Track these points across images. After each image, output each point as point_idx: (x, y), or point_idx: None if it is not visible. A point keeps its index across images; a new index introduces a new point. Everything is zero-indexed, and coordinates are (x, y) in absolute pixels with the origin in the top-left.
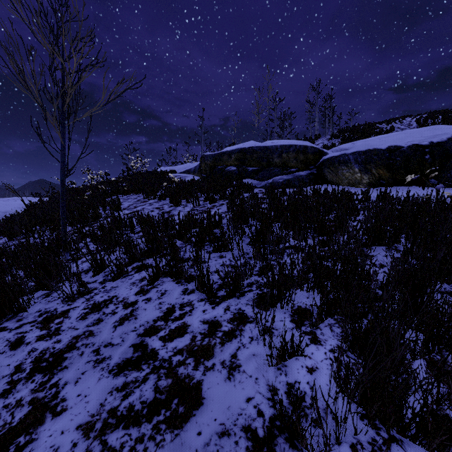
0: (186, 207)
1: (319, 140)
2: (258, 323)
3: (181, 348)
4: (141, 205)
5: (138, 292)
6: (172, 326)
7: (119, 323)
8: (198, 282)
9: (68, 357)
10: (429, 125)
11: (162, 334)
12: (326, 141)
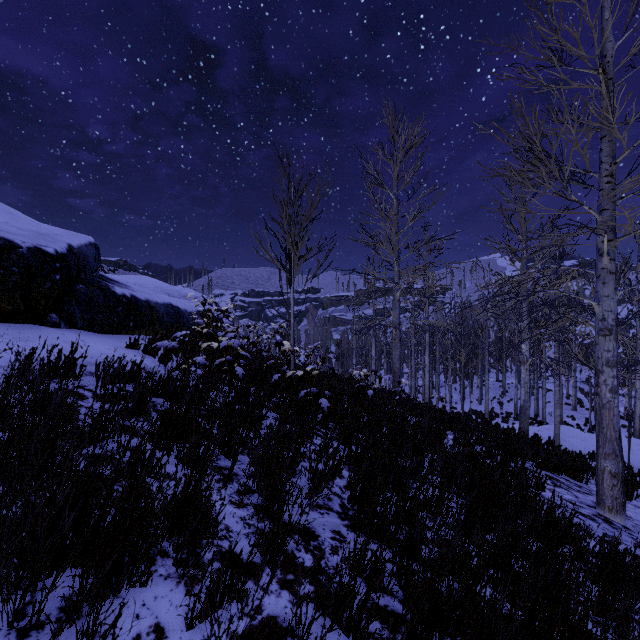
0: None
1: None
2: None
3: None
4: None
5: None
6: None
7: None
8: None
9: None
10: None
11: None
12: None
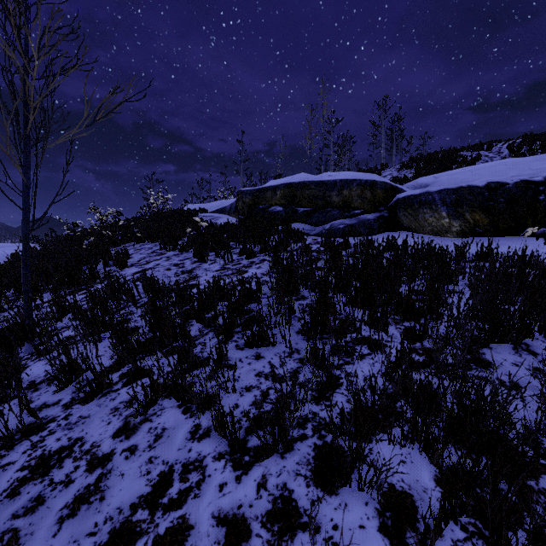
0: (215, 263)
1: (387, 171)
2: (318, 533)
3: None
4: (155, 260)
5: (119, 431)
6: (161, 527)
7: (70, 511)
8: (215, 421)
9: None
10: (524, 152)
11: None
12: (395, 172)
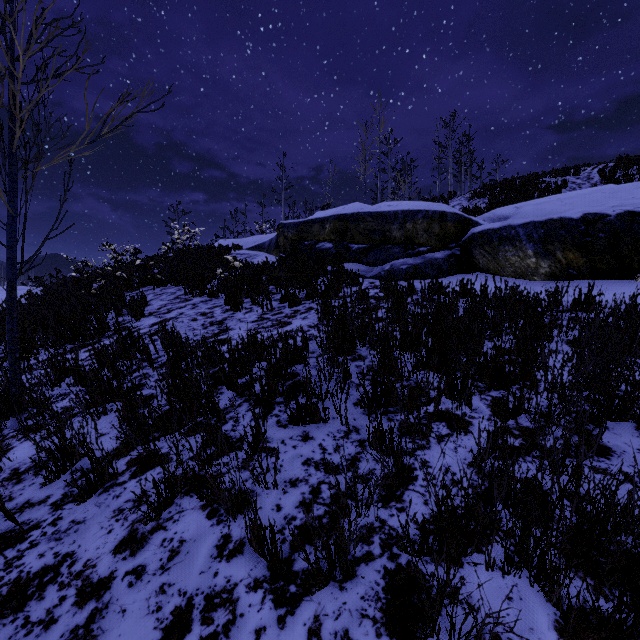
0: (251, 312)
1: (455, 201)
2: None
3: None
4: (179, 308)
5: (122, 544)
6: None
7: None
8: (249, 533)
9: None
10: (619, 178)
11: None
12: (465, 202)
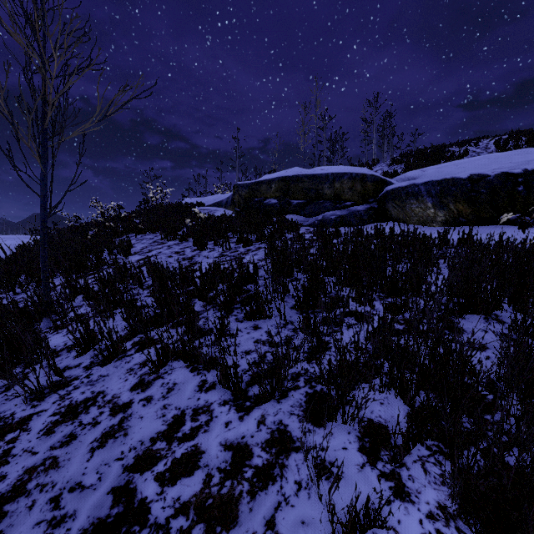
0: (214, 251)
1: (378, 166)
2: (308, 453)
3: (187, 500)
4: (157, 249)
5: (136, 386)
6: (178, 452)
7: (100, 444)
8: (220, 374)
9: (10, 511)
10: (510, 148)
11: (160, 468)
12: (386, 167)
